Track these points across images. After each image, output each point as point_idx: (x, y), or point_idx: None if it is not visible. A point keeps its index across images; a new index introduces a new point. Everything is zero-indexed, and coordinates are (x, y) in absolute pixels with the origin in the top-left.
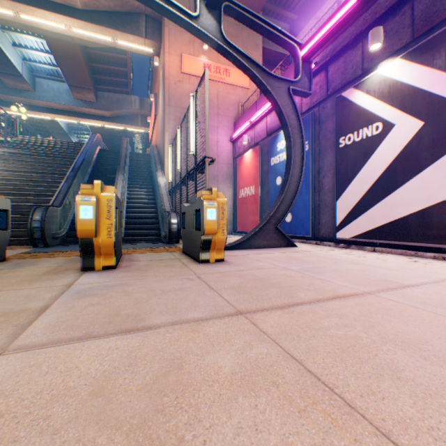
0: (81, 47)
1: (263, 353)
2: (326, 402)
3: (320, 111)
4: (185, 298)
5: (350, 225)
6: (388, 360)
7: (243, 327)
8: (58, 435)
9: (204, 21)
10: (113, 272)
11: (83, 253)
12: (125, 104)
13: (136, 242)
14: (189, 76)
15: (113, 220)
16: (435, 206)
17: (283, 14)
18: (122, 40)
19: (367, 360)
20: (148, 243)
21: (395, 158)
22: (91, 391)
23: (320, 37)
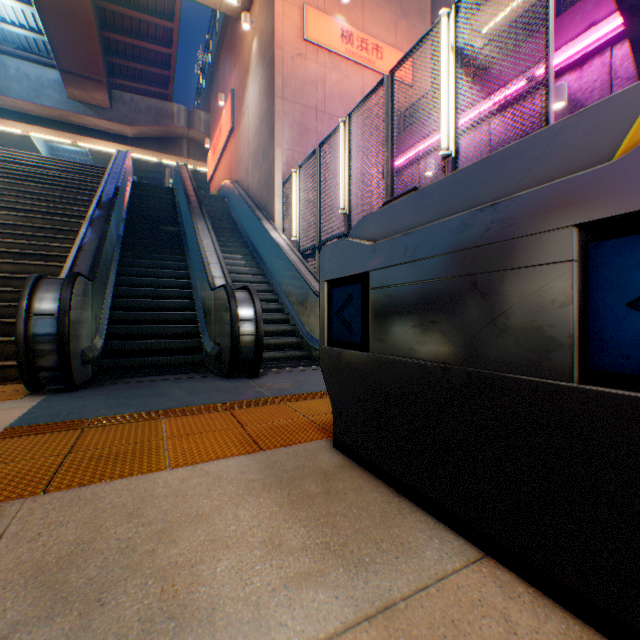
0: None
1: None
2: None
3: None
4: None
5: None
6: None
7: None
8: None
9: None
10: None
11: None
12: (162, 117)
13: (268, 364)
14: (316, 48)
15: None
16: None
17: None
18: None
19: None
20: (309, 368)
21: None
22: None
23: None
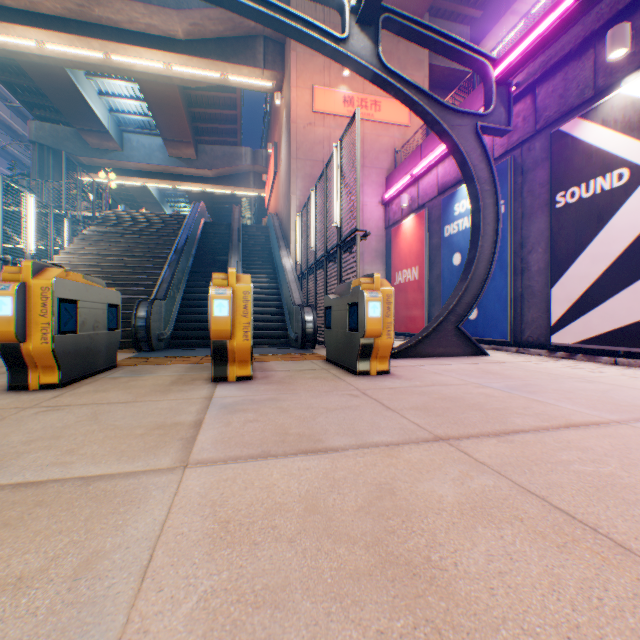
0: (179, 88)
1: (489, 485)
2: (590, 541)
3: (523, 154)
4: (360, 418)
5: (573, 324)
6: None
7: (451, 455)
8: (295, 542)
9: (355, 44)
10: (252, 384)
11: (214, 359)
12: (233, 160)
13: (257, 346)
14: (323, 115)
15: (250, 318)
16: None
17: (459, 13)
18: (234, 74)
19: (635, 502)
20: (273, 348)
21: None
22: (304, 508)
23: (525, 48)
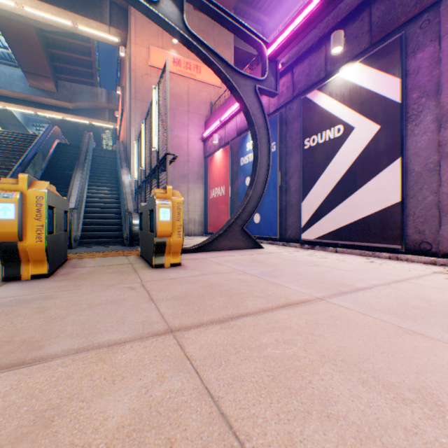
0: (36, 29)
1: (173, 390)
2: None
3: (287, 112)
4: (113, 314)
5: (314, 226)
6: (322, 389)
7: (165, 351)
8: None
9: (165, 8)
10: (44, 281)
11: (5, 260)
12: (91, 97)
13: (94, 245)
14: (157, 69)
15: (45, 221)
16: (390, 208)
17: (255, 16)
18: (84, 25)
19: (298, 391)
20: (106, 246)
21: (355, 160)
22: None
23: (285, 37)
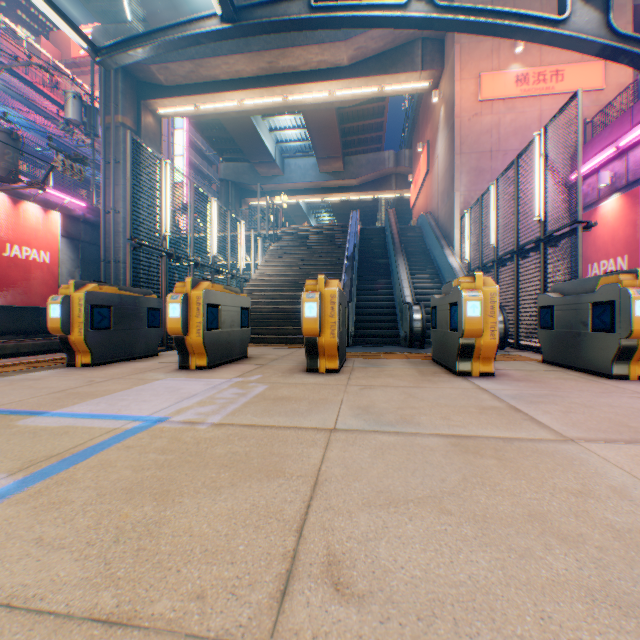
0: (335, 110)
1: None
2: None
3: None
4: None
5: None
6: None
7: None
8: None
9: (576, 21)
10: (500, 380)
11: (458, 355)
12: (376, 165)
13: None
14: (489, 102)
15: (495, 318)
16: None
17: None
18: (390, 84)
19: None
20: None
21: None
22: None
23: None
